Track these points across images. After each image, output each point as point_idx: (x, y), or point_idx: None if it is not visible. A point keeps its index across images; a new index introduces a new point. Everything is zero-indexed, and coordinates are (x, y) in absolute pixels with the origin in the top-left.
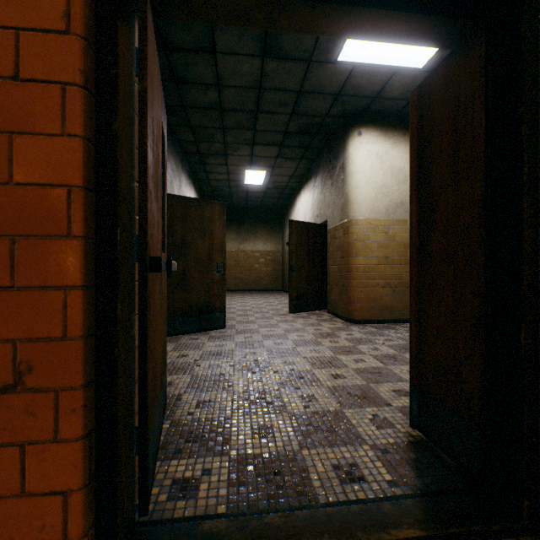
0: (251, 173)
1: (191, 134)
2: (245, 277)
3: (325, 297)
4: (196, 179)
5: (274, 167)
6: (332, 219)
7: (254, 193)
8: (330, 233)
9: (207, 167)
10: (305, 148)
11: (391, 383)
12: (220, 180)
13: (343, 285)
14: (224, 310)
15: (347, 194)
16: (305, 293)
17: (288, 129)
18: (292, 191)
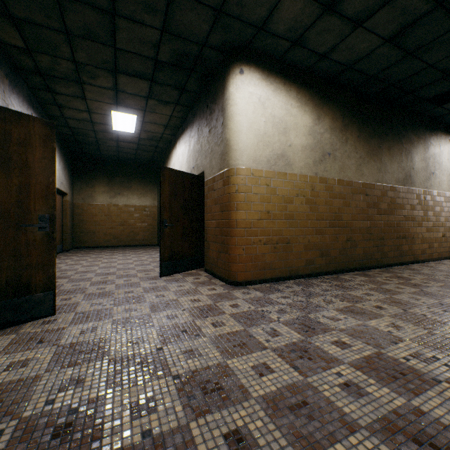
0: (118, 115)
1: (18, 34)
2: (119, 232)
3: (202, 254)
4: (46, 114)
5: (146, 111)
6: (210, 170)
7: (126, 143)
8: (208, 185)
9: (58, 98)
10: (181, 90)
11: (340, 443)
12: (81, 120)
13: (223, 242)
14: (54, 287)
15: (227, 139)
16: (180, 251)
17: (159, 56)
18: (168, 145)
